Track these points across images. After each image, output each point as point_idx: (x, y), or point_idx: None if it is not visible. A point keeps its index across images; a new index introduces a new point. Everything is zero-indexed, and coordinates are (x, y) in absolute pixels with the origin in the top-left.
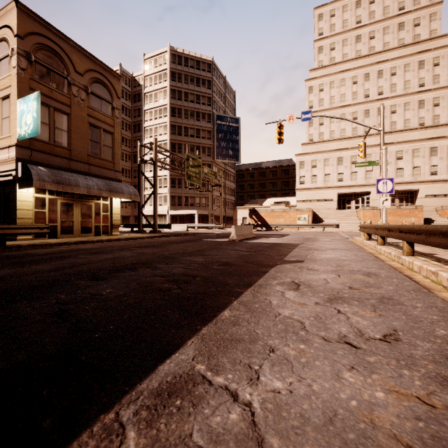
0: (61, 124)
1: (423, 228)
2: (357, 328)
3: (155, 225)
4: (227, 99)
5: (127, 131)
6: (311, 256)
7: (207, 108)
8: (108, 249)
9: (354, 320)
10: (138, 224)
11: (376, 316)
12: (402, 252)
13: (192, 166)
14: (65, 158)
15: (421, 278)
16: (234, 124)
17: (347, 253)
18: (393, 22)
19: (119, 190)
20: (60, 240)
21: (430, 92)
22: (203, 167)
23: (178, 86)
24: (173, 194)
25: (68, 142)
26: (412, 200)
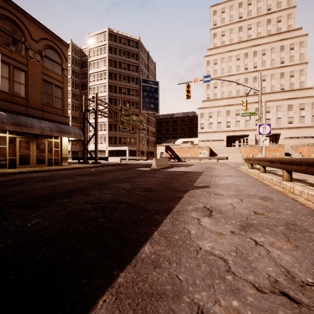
0: (19, 79)
1: (304, 160)
2: (283, 267)
3: (96, 158)
4: (149, 68)
5: (76, 89)
6: (214, 182)
7: (135, 74)
8: (54, 177)
9: (275, 254)
10: (83, 157)
11: (293, 247)
12: (283, 178)
13: (124, 114)
14: (23, 105)
15: (304, 200)
16: (154, 86)
17: (240, 179)
18: (263, 18)
19: (67, 131)
20: (17, 170)
21: (287, 67)
22: (132, 116)
23: (114, 57)
24: (111, 135)
25: (25, 93)
26: (276, 141)
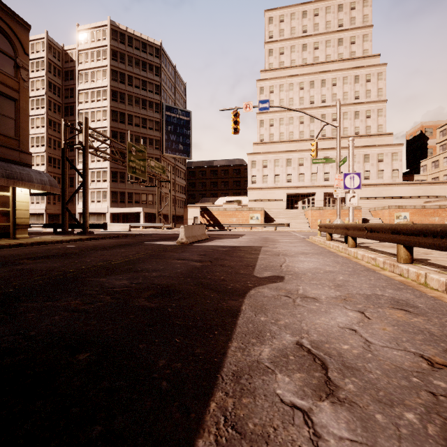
0: None
1: None
2: None
3: (84, 225)
4: (177, 90)
5: (55, 113)
6: (287, 267)
7: (155, 97)
8: None
9: None
10: (62, 223)
11: None
12: (397, 258)
13: (136, 156)
14: None
15: None
16: (184, 118)
17: (325, 260)
18: (333, 36)
19: (24, 176)
20: None
21: (363, 105)
22: (149, 159)
23: (121, 67)
24: (115, 189)
25: None
26: None
